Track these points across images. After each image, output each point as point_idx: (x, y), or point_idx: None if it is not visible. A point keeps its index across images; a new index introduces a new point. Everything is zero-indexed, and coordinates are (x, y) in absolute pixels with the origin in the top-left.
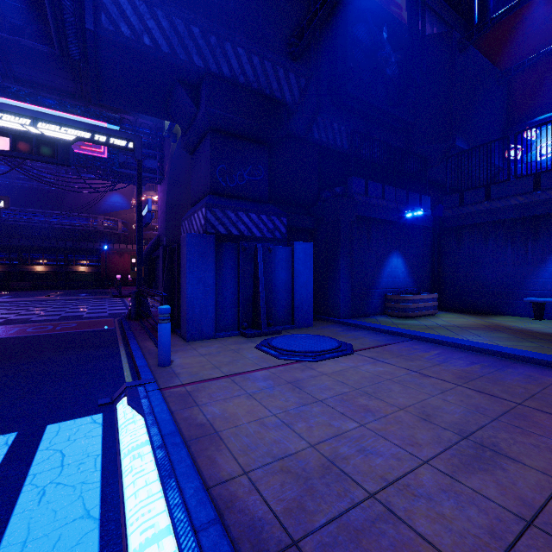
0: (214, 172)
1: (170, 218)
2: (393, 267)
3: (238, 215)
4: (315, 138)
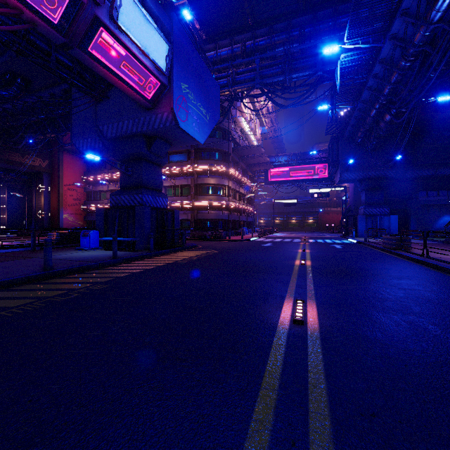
0: (366, 199)
1: (355, 198)
2: (445, 221)
3: (372, 209)
4: (408, 177)
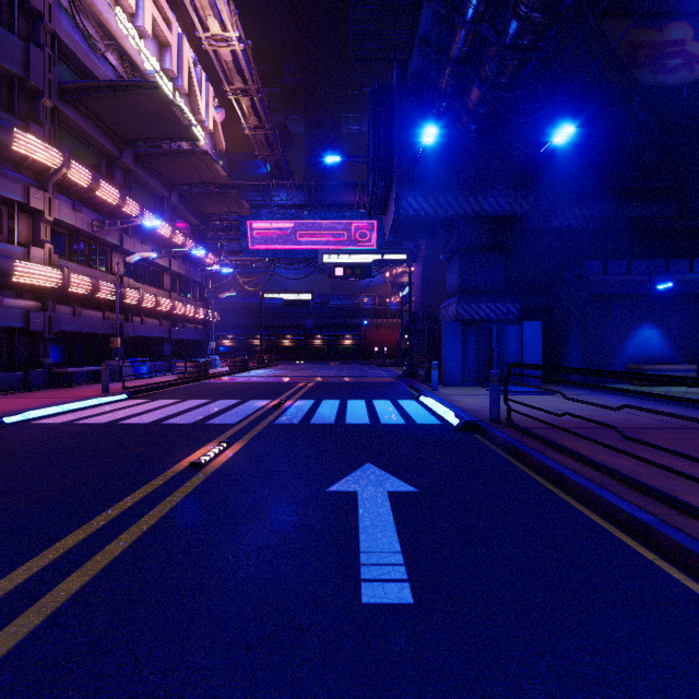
0: (462, 278)
1: (425, 294)
2: (643, 339)
3: (479, 305)
4: (554, 226)
